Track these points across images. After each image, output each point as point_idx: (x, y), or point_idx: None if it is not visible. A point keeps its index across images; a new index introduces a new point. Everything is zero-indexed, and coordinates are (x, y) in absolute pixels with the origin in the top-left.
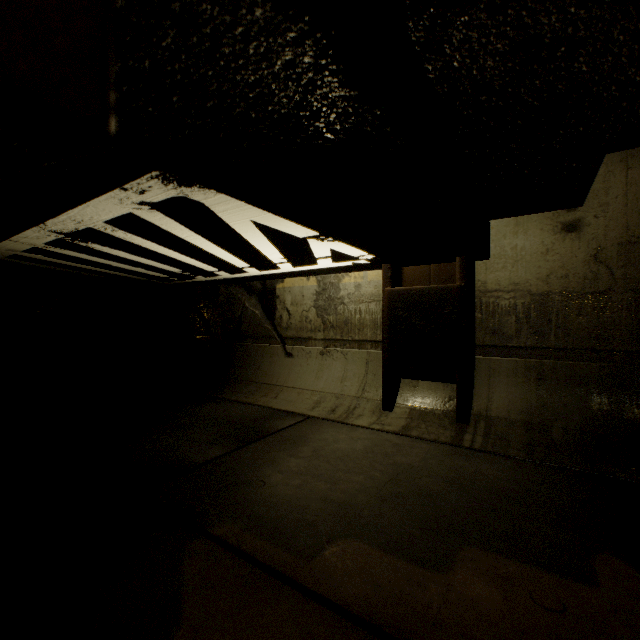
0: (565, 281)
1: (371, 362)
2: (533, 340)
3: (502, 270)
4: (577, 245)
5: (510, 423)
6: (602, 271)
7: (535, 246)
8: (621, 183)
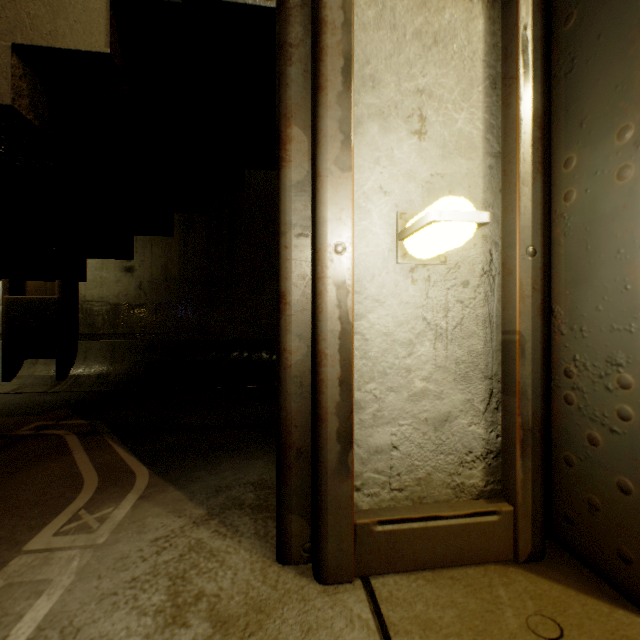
0: (127, 298)
1: (1, 350)
2: (112, 330)
3: (95, 289)
4: (132, 279)
5: (90, 376)
6: (143, 294)
7: (113, 277)
8: (150, 252)
